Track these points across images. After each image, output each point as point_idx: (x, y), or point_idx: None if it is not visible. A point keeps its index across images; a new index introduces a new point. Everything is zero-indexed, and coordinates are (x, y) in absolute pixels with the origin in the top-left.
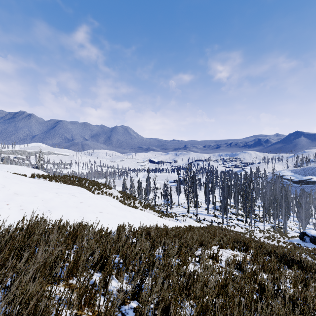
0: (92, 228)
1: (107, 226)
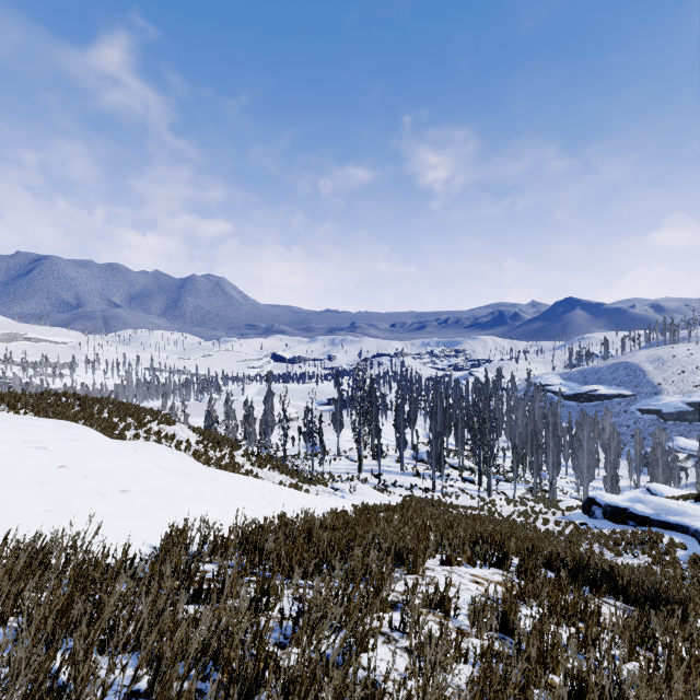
0: (72, 552)
1: (138, 534)
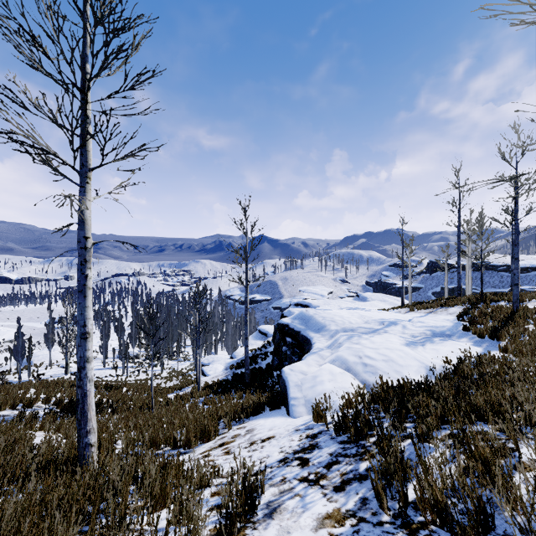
0: None
1: None
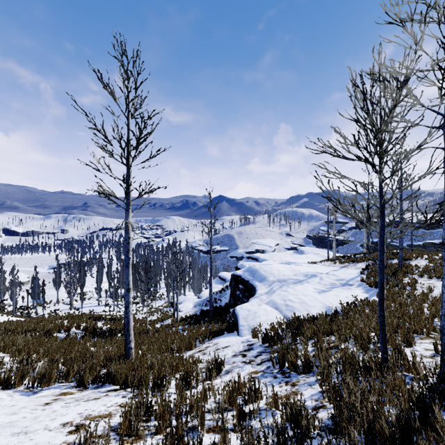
0: None
1: None
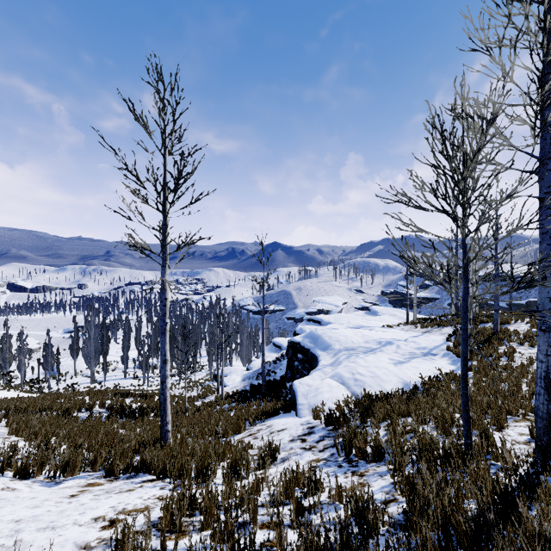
0: None
1: None
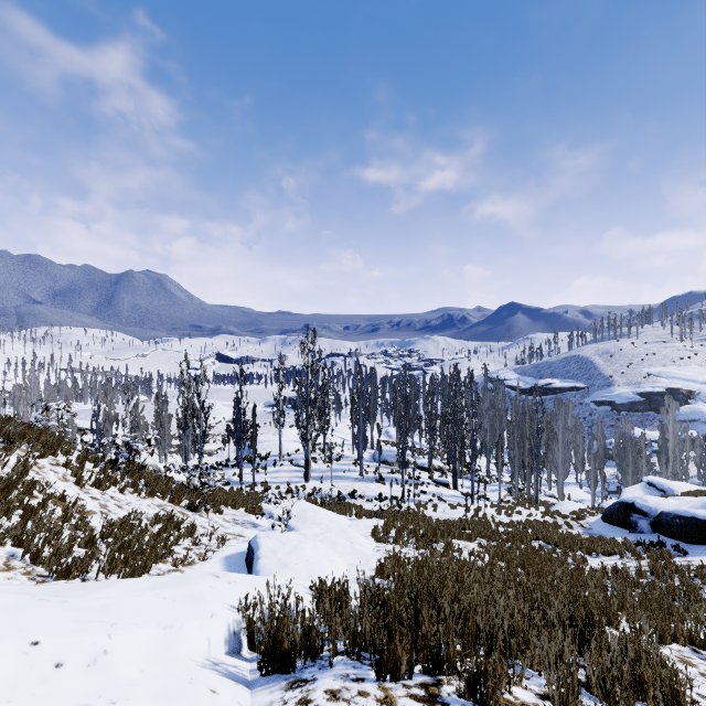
0: None
1: None
